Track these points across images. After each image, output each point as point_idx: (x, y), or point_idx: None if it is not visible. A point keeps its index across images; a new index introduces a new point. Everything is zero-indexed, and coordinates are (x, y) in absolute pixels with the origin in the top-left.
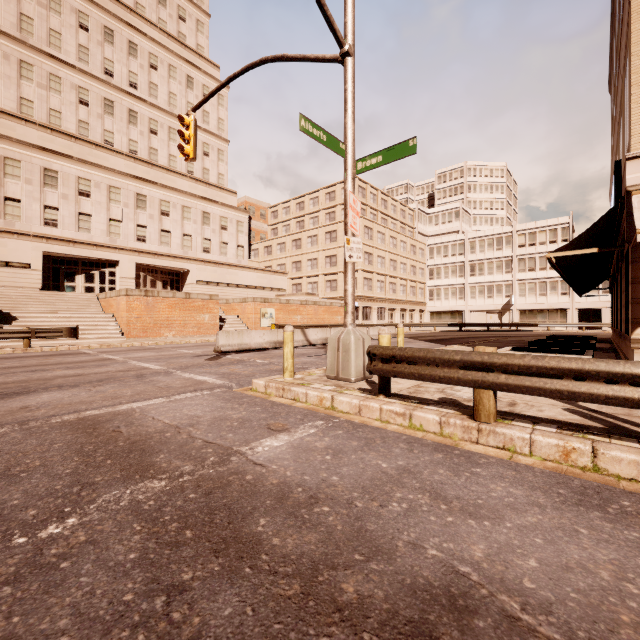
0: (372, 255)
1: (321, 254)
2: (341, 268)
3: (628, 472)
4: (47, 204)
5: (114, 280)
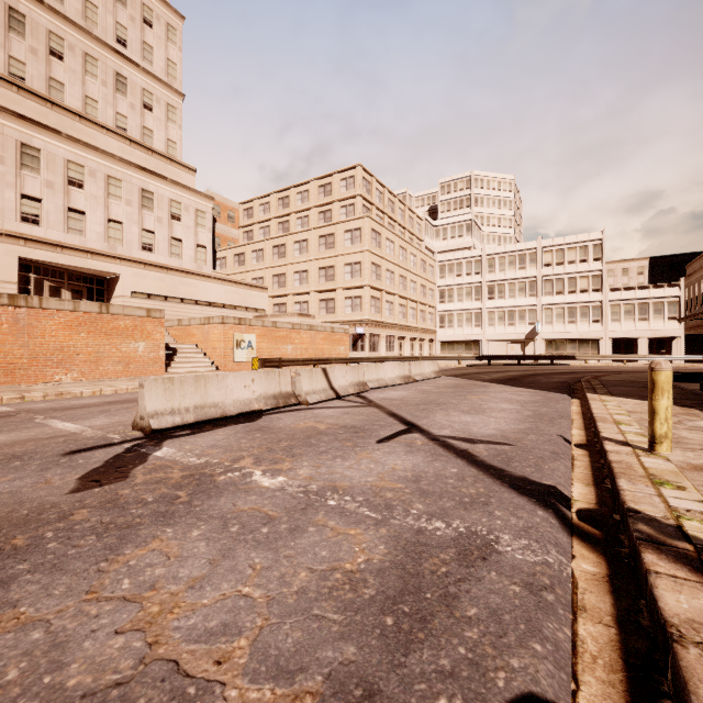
0: (380, 268)
1: (313, 265)
2: (341, 283)
3: None
4: None
5: None
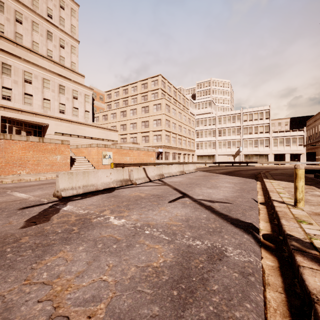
0: (170, 121)
1: (139, 120)
2: (151, 128)
3: None
4: None
5: None
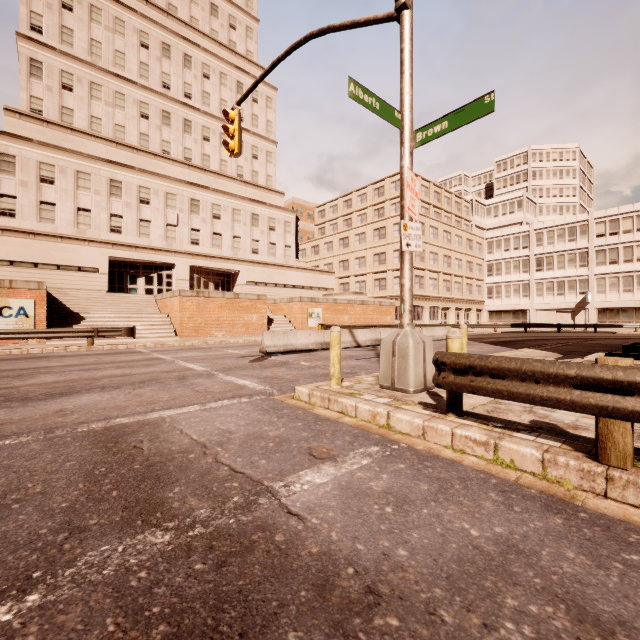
0: (424, 251)
1: (369, 252)
2: (390, 266)
3: None
4: (113, 212)
5: (171, 282)
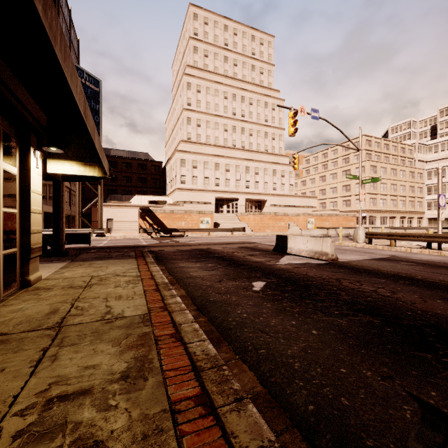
0: (376, 183)
1: (339, 184)
2: (353, 192)
3: (416, 252)
4: (216, 177)
5: (237, 207)
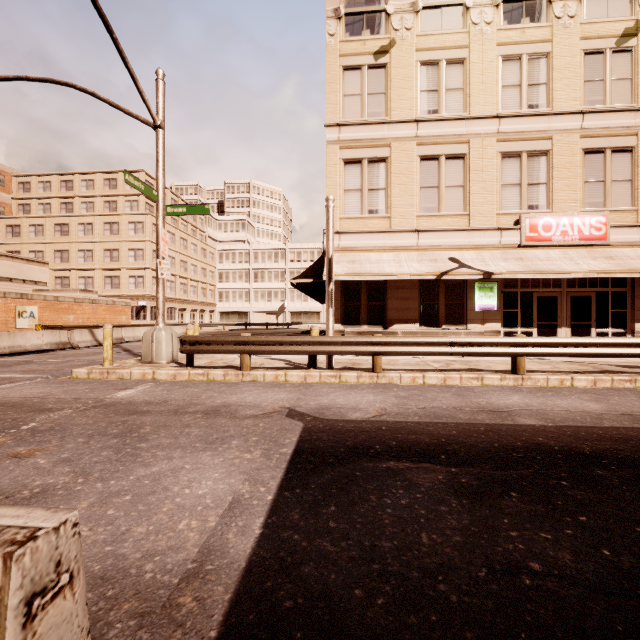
0: None
1: (98, 246)
2: (125, 264)
3: (296, 379)
4: None
5: None
